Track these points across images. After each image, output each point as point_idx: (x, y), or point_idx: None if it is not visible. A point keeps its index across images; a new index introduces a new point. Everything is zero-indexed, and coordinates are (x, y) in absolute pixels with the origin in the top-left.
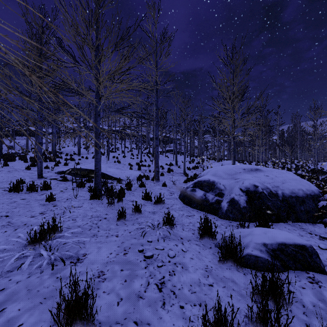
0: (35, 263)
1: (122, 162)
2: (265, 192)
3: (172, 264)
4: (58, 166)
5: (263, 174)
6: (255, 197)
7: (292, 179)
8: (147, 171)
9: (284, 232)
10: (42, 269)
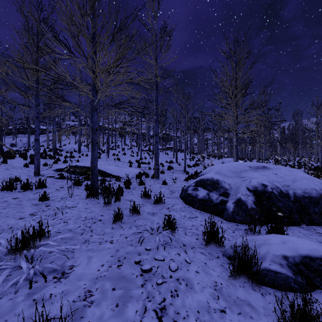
0: (12, 278)
1: (122, 159)
2: (275, 192)
3: (175, 281)
4: (57, 164)
5: (271, 173)
6: (264, 198)
7: (303, 177)
8: (147, 168)
9: (307, 242)
10: (18, 287)
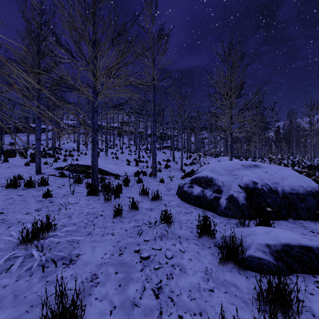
0: (25, 264)
1: (120, 158)
2: (265, 189)
3: (170, 266)
4: (57, 162)
5: (262, 171)
6: (254, 194)
7: (291, 175)
8: (144, 167)
9: (288, 232)
10: (32, 271)
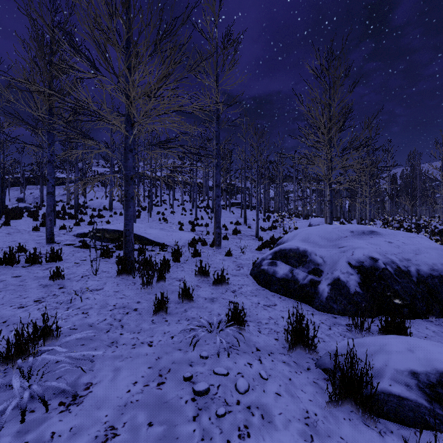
0: None
1: (170, 220)
2: (390, 269)
3: (244, 410)
4: (80, 226)
5: (383, 240)
6: (373, 277)
7: (429, 247)
8: (204, 233)
9: None
10: (3, 421)
